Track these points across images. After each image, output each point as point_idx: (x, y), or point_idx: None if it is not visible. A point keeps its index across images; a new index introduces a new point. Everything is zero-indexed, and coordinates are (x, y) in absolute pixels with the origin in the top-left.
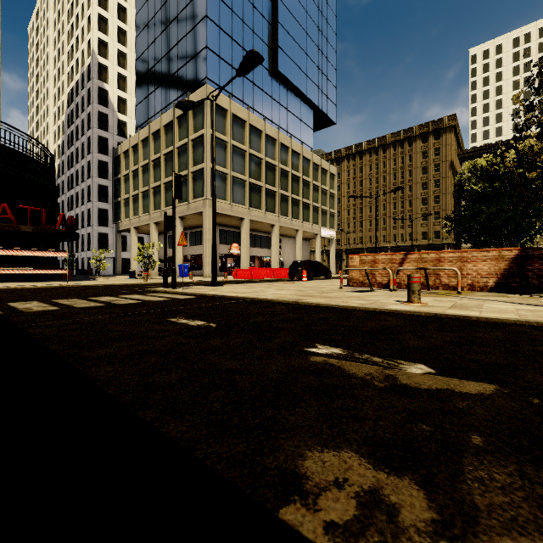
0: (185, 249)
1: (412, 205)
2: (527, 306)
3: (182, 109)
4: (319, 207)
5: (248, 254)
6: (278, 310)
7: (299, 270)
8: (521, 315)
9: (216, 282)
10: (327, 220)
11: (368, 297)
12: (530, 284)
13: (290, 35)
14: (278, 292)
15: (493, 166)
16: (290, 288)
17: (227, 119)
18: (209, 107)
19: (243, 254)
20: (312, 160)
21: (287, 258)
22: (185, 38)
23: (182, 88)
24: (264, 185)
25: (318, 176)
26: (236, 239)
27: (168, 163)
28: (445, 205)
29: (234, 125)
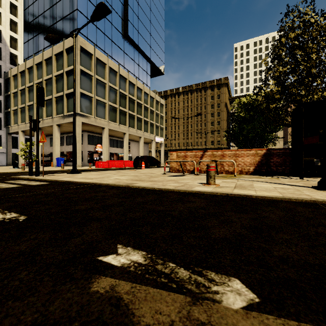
0: (62, 147)
1: (206, 125)
2: (278, 185)
3: (50, 41)
4: (154, 123)
5: (107, 151)
6: (109, 194)
7: (139, 162)
8: (281, 192)
9: (76, 171)
10: (158, 131)
11: (181, 180)
12: (272, 170)
13: (136, 14)
14: (119, 177)
15: (249, 103)
16: (130, 174)
17: (92, 60)
18: (79, 50)
19: (104, 151)
20: (150, 94)
21: (134, 154)
22: (61, 1)
23: (60, 35)
24: (118, 107)
25: (153, 105)
26: (100, 141)
27: (48, 86)
28: (222, 126)
29: (97, 65)
